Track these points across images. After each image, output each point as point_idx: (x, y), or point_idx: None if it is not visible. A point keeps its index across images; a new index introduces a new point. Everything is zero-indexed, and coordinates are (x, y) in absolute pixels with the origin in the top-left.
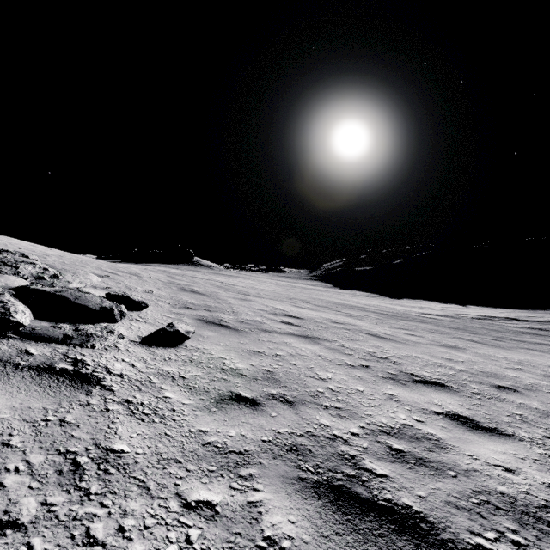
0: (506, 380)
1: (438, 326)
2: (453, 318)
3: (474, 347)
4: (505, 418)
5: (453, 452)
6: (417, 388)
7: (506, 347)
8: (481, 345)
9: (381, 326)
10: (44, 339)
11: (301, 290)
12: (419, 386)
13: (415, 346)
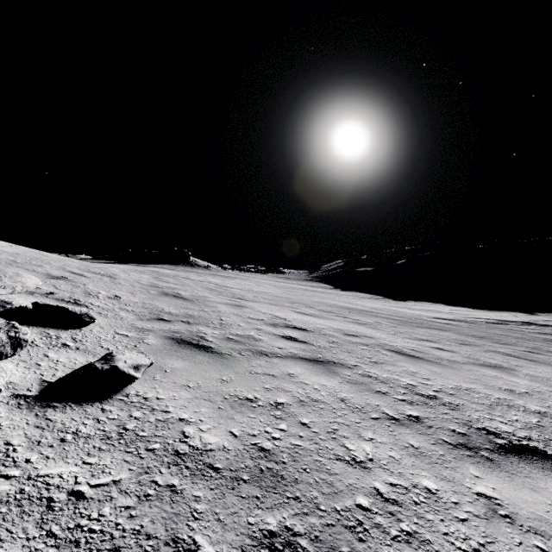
0: None
1: (461, 335)
2: (468, 323)
3: (521, 366)
4: None
5: None
6: (516, 470)
7: None
8: (524, 361)
9: (401, 338)
10: None
11: (301, 291)
12: (515, 462)
13: (456, 369)
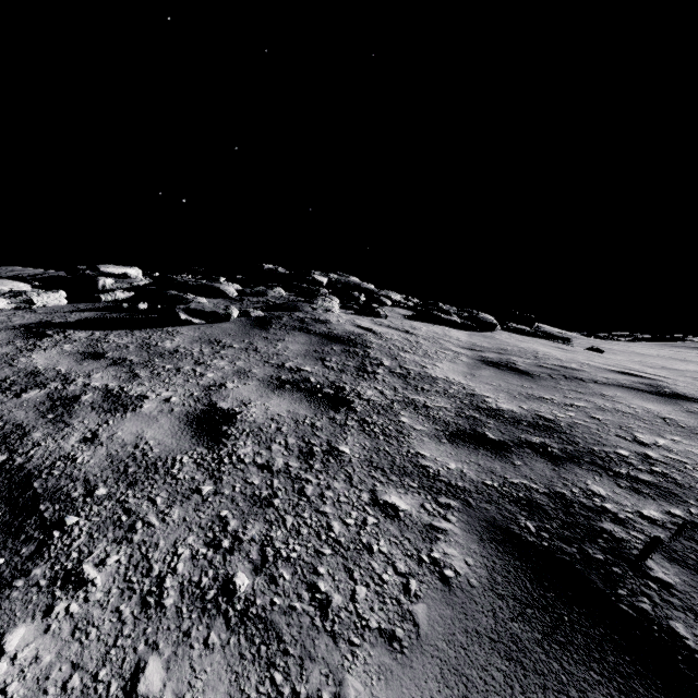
0: None
1: None
2: None
3: None
4: None
5: None
6: None
7: None
8: None
9: None
10: (558, 343)
11: None
12: None
13: None
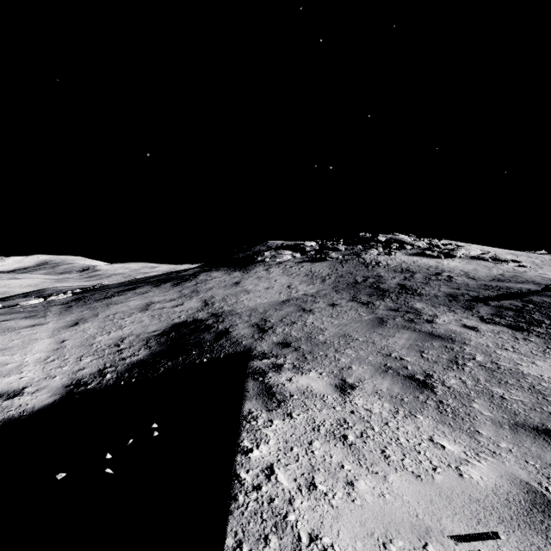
0: None
1: None
2: None
3: None
4: None
5: None
6: None
7: None
8: None
9: None
10: (493, 263)
11: None
12: None
13: None
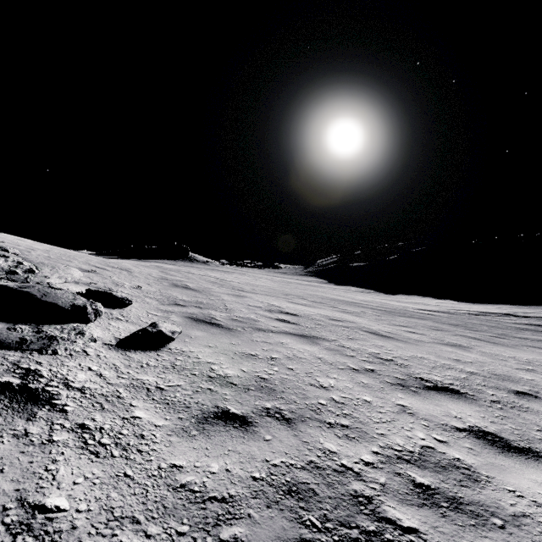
0: (522, 384)
1: (437, 323)
2: (450, 314)
3: (479, 345)
4: (536, 433)
5: (490, 486)
6: (430, 397)
7: (510, 345)
8: (485, 342)
9: (381, 324)
10: None
11: (296, 285)
12: (432, 393)
13: (419, 345)
